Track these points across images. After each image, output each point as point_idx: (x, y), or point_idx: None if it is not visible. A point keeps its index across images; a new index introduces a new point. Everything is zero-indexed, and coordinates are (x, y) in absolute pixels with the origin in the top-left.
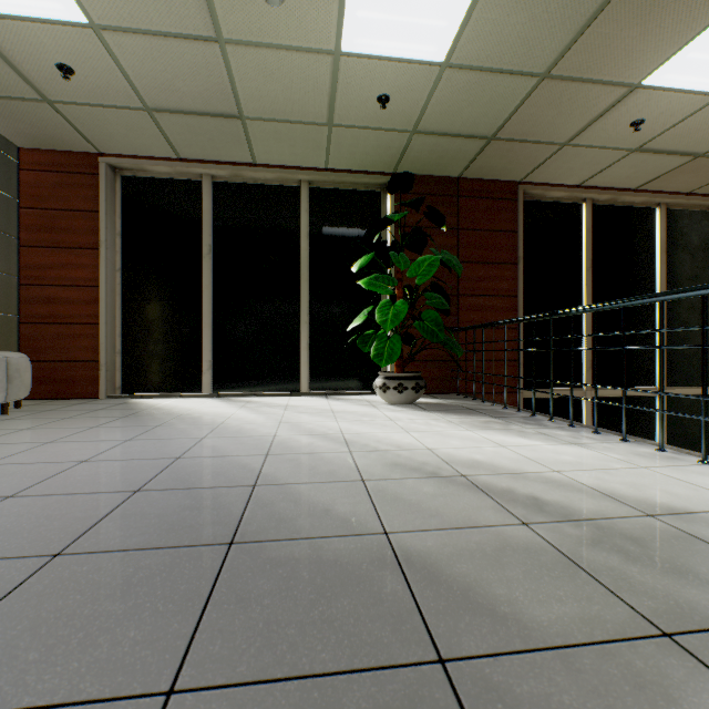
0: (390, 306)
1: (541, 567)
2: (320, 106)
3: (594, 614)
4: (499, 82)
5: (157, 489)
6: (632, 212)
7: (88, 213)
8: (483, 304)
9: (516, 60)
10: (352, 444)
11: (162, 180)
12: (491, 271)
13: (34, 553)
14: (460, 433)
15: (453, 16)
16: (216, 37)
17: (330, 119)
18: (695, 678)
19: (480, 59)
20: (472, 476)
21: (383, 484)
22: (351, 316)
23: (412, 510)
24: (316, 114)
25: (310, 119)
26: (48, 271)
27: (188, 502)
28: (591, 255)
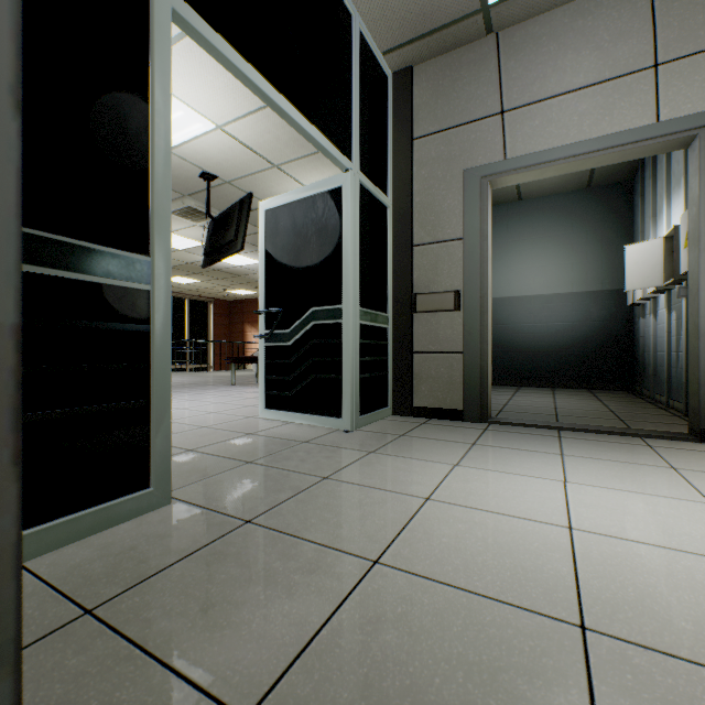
0: None
1: None
2: None
3: None
4: None
5: None
6: (177, 299)
7: None
8: None
9: None
10: None
11: None
12: None
13: None
14: None
15: None
16: None
17: None
18: None
19: None
20: None
21: None
22: None
23: None
24: None
25: None
26: None
27: None
28: None
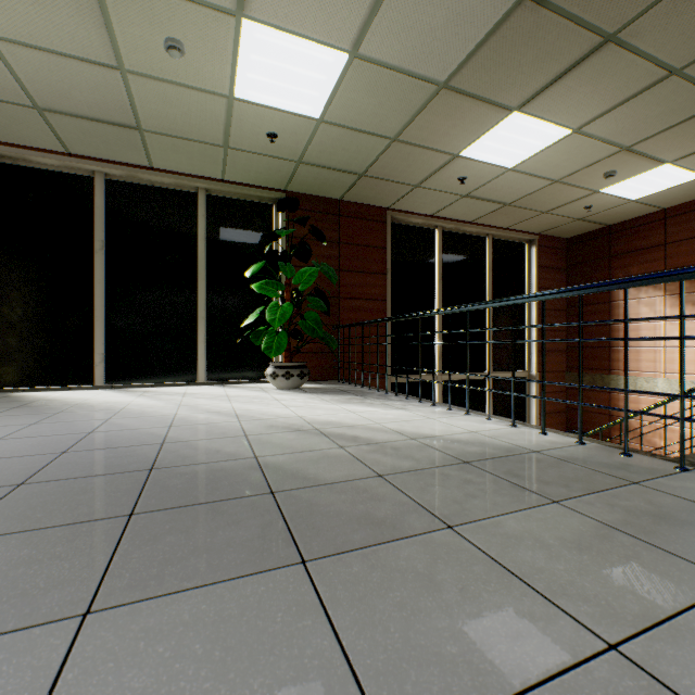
0: (278, 307)
1: (339, 462)
2: (217, 132)
3: (353, 473)
4: (362, 138)
5: (82, 450)
6: (470, 239)
7: None
8: (360, 306)
9: (373, 126)
10: (242, 417)
11: (48, 171)
12: (366, 279)
13: (1, 485)
14: (327, 406)
15: (323, 90)
16: (118, 66)
17: (226, 142)
18: (380, 485)
19: (346, 121)
20: (323, 429)
21: (260, 436)
22: (247, 313)
23: (276, 446)
24: (213, 137)
25: (208, 140)
26: None
27: (112, 454)
28: (441, 270)
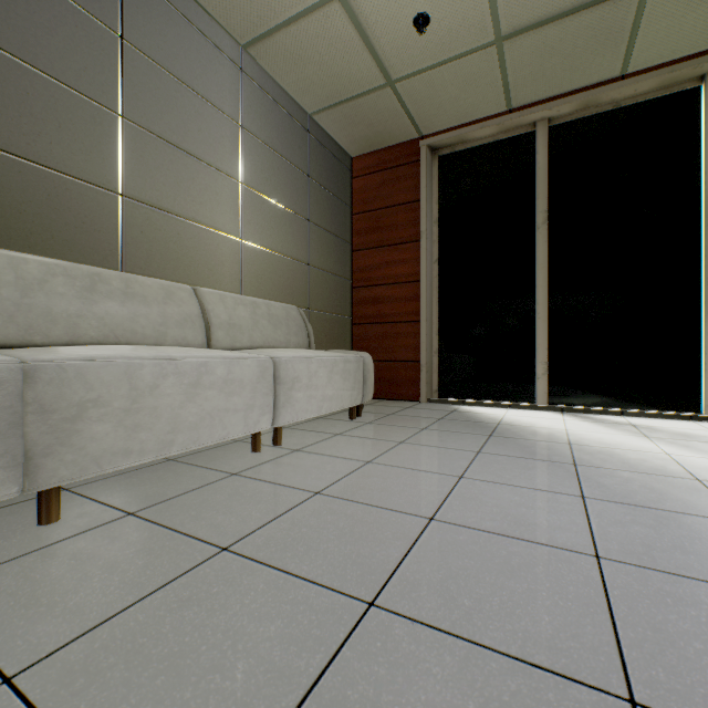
0: None
1: None
2: None
3: None
4: None
5: None
6: None
7: (408, 205)
8: None
9: None
10: None
11: (482, 146)
12: None
13: None
14: None
15: None
16: None
17: None
18: None
19: None
20: None
21: None
22: None
23: None
24: None
25: None
26: (373, 272)
27: None
28: None
